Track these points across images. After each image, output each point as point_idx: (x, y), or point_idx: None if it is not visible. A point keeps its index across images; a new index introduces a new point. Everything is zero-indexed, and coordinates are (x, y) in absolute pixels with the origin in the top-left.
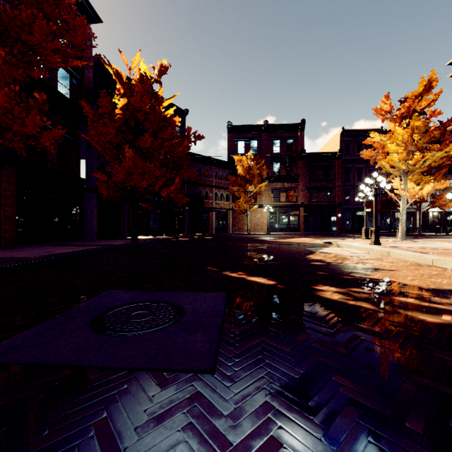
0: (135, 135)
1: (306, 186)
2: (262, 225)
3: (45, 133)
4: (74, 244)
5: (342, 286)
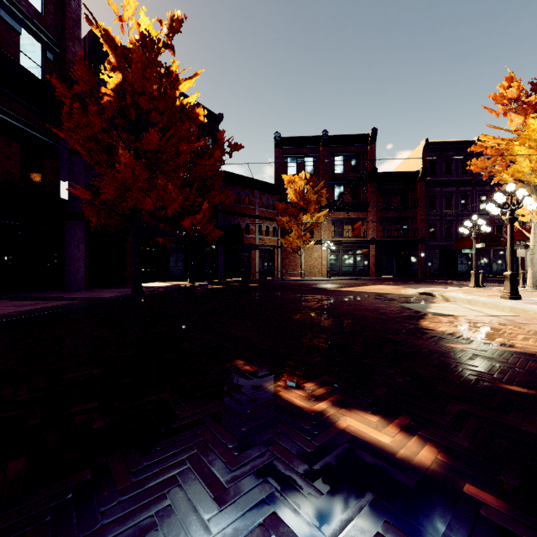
0: (138, 133)
1: (378, 216)
2: (320, 268)
3: None
4: (42, 296)
5: None
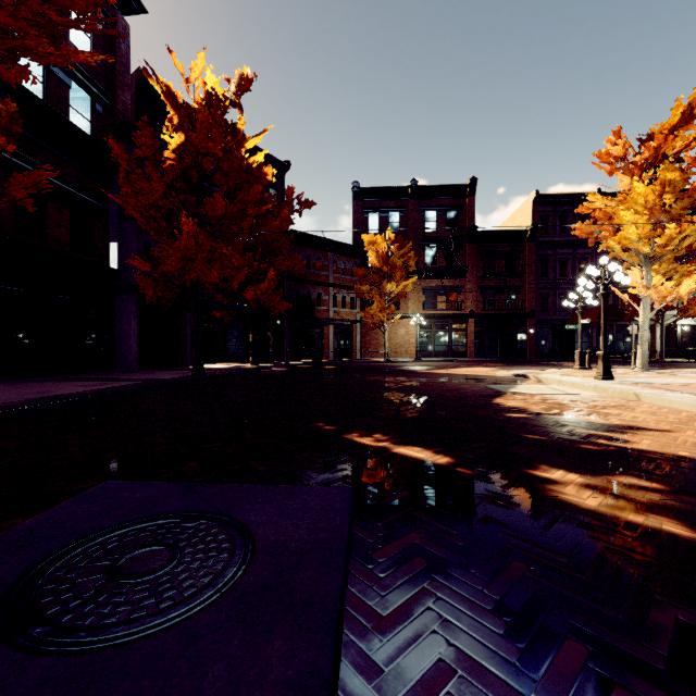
0: (200, 196)
1: (479, 284)
2: (408, 347)
3: (19, 177)
4: (96, 377)
5: (589, 470)
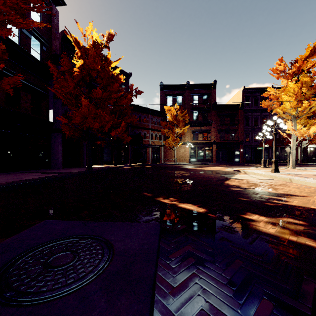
0: (90, 88)
1: (217, 128)
2: (185, 157)
3: (6, 79)
4: (43, 171)
5: (270, 215)
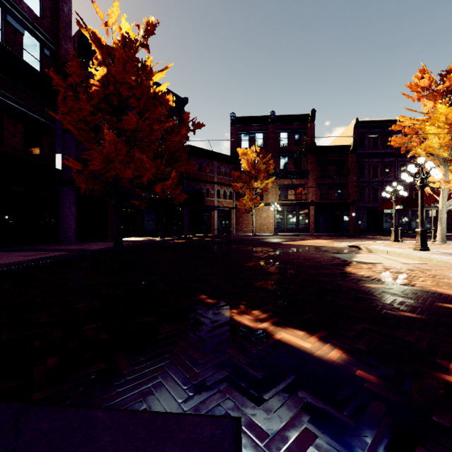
0: (119, 115)
1: (317, 182)
2: (268, 225)
3: None
4: (42, 248)
5: None
